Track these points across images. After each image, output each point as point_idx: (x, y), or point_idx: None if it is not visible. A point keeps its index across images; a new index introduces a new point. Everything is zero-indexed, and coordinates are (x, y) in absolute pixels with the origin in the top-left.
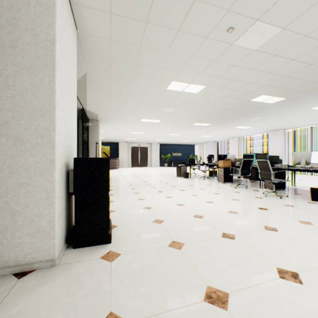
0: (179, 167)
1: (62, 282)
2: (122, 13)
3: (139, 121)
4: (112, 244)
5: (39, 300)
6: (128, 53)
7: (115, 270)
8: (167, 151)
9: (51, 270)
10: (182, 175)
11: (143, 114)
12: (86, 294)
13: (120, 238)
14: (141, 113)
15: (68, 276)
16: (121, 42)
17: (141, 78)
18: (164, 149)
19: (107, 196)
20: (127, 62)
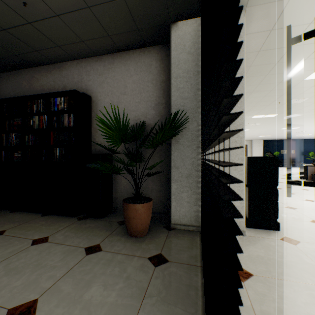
0: (303, 167)
1: (263, 248)
2: (284, 25)
3: (248, 119)
4: (281, 232)
5: (257, 254)
6: (272, 57)
7: (306, 252)
8: (273, 149)
9: (244, 238)
10: (309, 177)
11: (258, 110)
12: (294, 261)
13: (285, 229)
14: (256, 109)
15: (264, 245)
16: (269, 50)
17: (275, 75)
18: (269, 146)
19: (275, 189)
20: (266, 66)
